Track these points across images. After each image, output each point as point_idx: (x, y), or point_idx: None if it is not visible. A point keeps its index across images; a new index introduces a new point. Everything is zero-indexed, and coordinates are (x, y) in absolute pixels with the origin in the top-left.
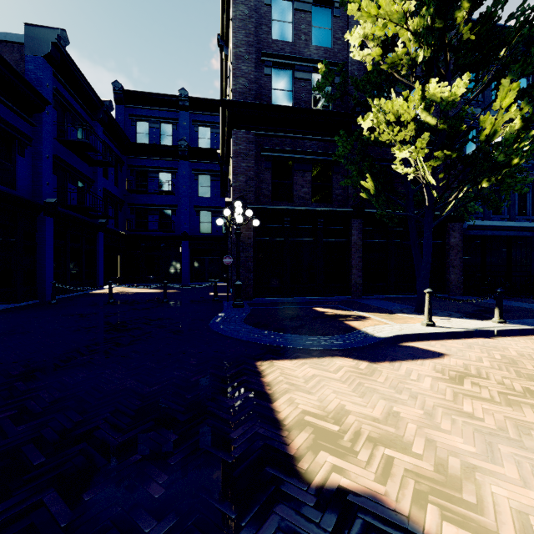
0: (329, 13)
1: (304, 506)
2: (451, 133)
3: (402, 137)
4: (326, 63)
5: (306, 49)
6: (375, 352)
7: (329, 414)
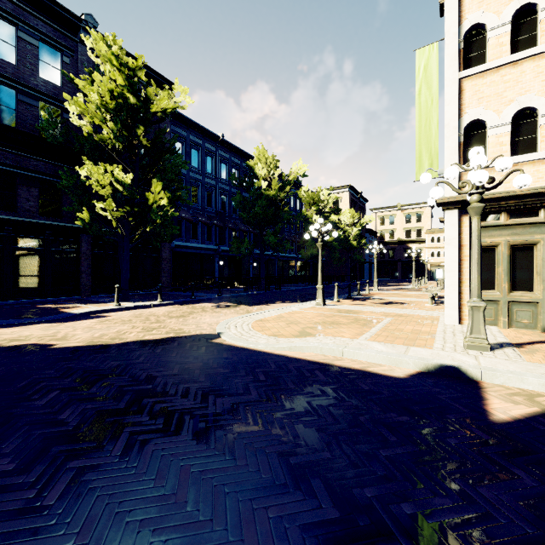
0: (59, 56)
1: (1, 349)
2: (132, 198)
3: (104, 192)
4: (50, 112)
5: (33, 78)
6: (70, 320)
7: (23, 336)
